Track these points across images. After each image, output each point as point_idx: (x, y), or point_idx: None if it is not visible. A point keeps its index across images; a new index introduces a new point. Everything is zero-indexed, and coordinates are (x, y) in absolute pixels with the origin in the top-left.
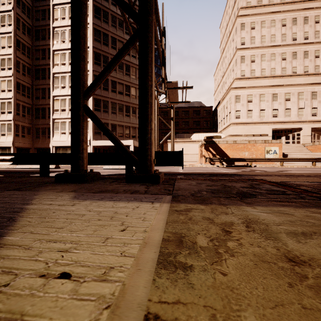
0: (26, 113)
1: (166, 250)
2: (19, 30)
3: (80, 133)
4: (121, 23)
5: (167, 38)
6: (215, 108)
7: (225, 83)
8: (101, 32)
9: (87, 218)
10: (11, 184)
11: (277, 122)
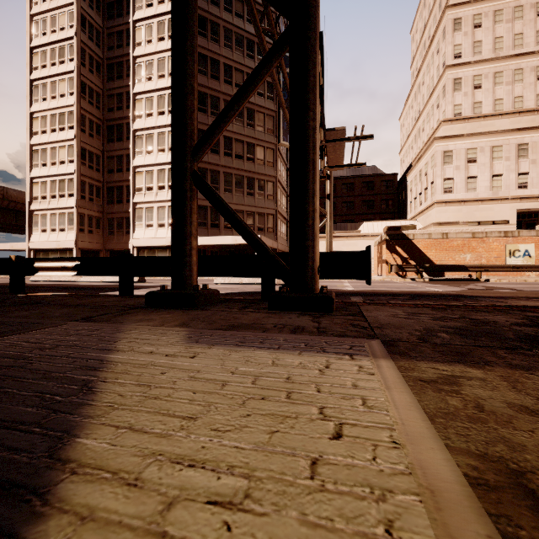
0: (95, 195)
1: (519, 531)
2: (84, 67)
3: (186, 220)
4: (240, 41)
5: (325, 52)
6: (403, 176)
7: (422, 131)
8: (207, 58)
9: (236, 393)
10: (77, 309)
11: (527, 197)
